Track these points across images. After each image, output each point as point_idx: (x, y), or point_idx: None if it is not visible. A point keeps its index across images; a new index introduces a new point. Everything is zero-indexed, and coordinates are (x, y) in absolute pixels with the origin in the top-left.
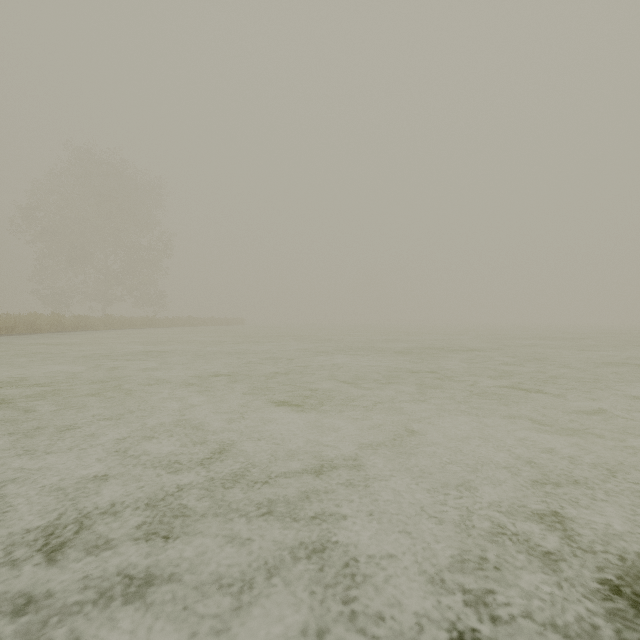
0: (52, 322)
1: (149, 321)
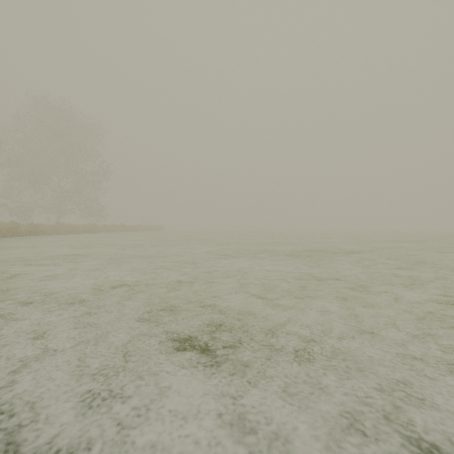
0: (9, 228)
1: (90, 228)
